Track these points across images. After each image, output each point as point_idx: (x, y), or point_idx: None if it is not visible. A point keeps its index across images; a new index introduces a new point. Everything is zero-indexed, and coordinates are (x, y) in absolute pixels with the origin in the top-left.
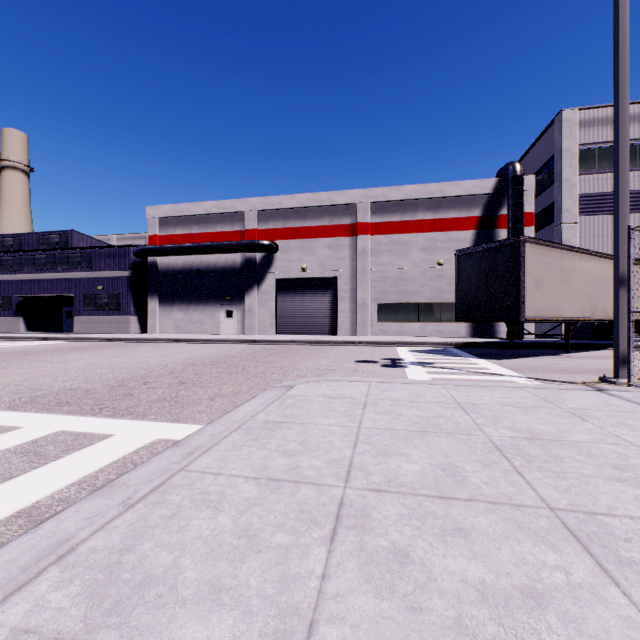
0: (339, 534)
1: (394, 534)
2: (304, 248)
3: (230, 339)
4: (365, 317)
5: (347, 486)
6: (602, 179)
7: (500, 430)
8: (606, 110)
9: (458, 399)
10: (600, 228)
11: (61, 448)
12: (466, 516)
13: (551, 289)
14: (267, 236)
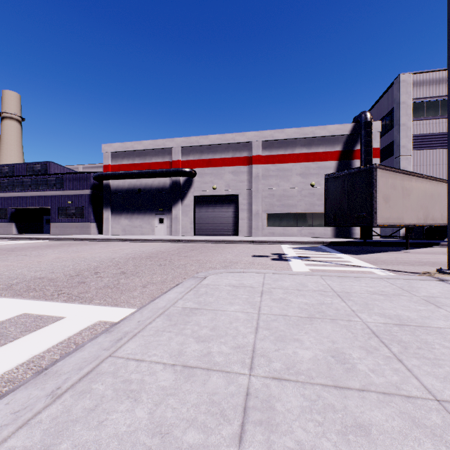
0: (247, 431)
1: (299, 432)
2: (214, 174)
3: (161, 239)
4: (258, 223)
5: (252, 374)
6: (429, 124)
7: (373, 316)
8: (432, 74)
9: (334, 288)
10: (428, 159)
11: (20, 329)
12: (362, 409)
13: (395, 203)
14: (188, 165)
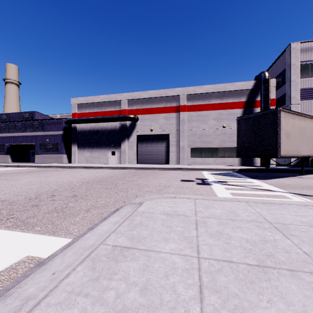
0: None
1: None
2: (152, 119)
3: (112, 166)
4: (184, 155)
5: None
6: None
7: None
8: None
9: (266, 217)
10: (312, 107)
11: None
12: None
13: (294, 139)
14: (132, 113)
